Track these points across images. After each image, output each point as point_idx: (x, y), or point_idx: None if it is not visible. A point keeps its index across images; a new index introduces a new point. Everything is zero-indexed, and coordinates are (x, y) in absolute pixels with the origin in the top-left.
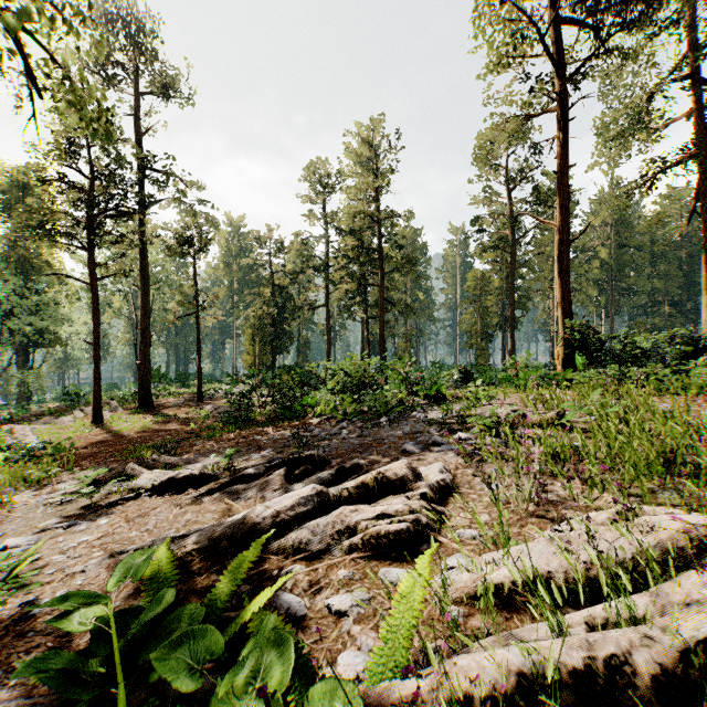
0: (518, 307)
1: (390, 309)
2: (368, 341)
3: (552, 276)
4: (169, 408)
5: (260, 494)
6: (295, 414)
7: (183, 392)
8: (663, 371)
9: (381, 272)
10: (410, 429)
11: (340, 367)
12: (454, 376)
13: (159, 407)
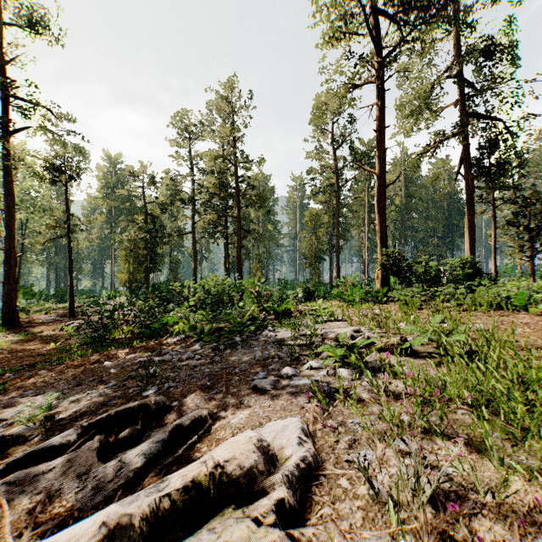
0: (341, 238)
1: (246, 237)
2: (228, 262)
3: (364, 216)
4: (37, 324)
5: (59, 480)
6: (155, 333)
7: (58, 308)
8: (460, 290)
9: (239, 206)
10: (261, 354)
11: (201, 286)
12: (299, 294)
13: (27, 324)
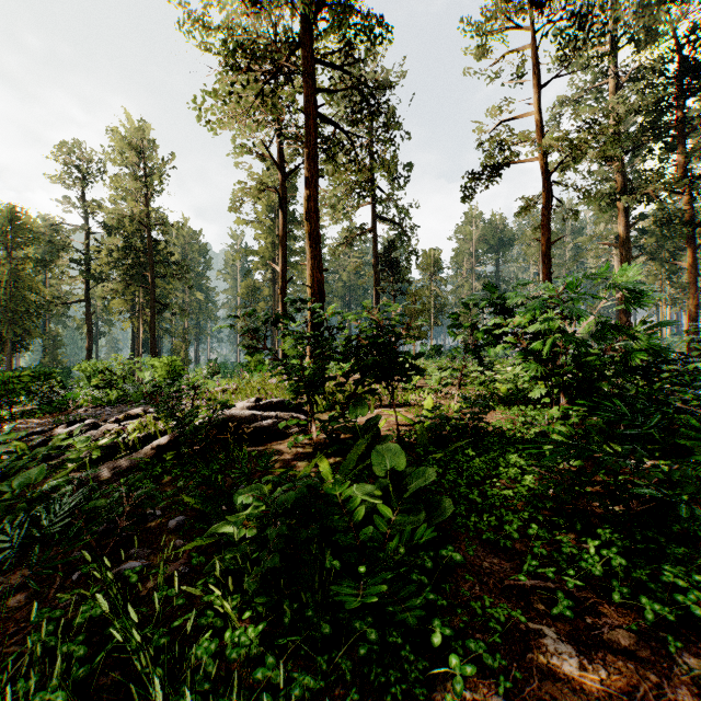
0: None
1: (163, 310)
2: (139, 340)
3: None
4: None
5: None
6: (57, 408)
7: None
8: None
9: (152, 275)
10: None
11: (105, 366)
12: (204, 370)
13: None
